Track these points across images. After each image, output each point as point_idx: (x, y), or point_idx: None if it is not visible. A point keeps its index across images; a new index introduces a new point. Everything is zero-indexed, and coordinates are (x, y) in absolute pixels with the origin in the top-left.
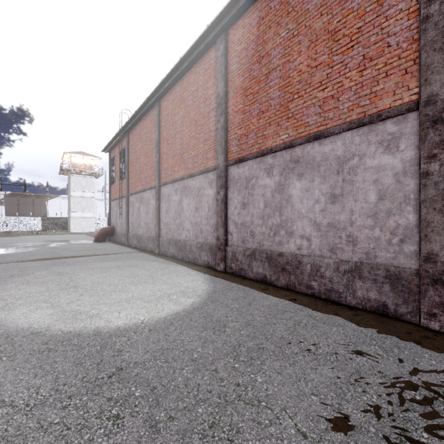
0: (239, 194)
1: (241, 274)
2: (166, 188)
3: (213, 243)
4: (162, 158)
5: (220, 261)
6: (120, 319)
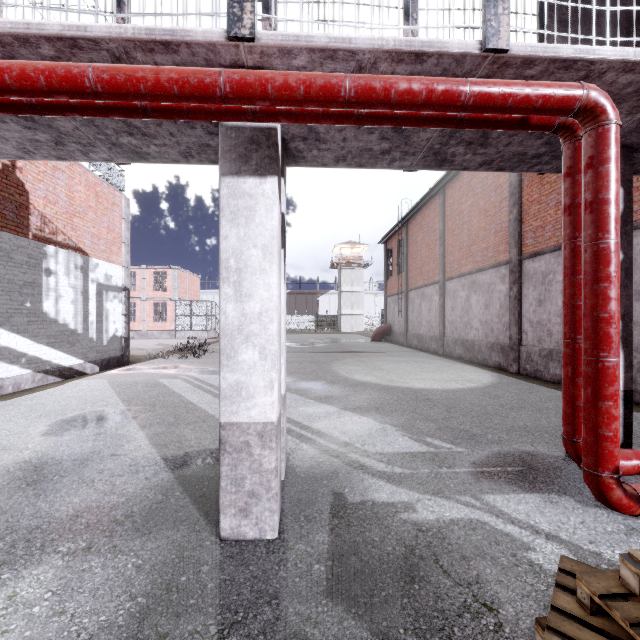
0: (535, 290)
1: (536, 376)
2: (451, 283)
3: (505, 343)
4: (447, 250)
5: (513, 362)
6: (421, 385)
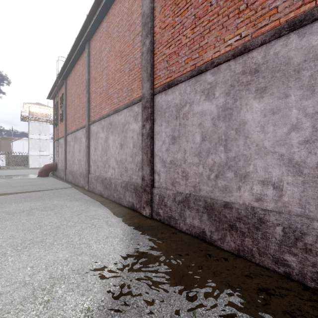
0: (168, 126)
1: (171, 223)
2: (94, 126)
3: (138, 183)
4: (91, 97)
5: (146, 205)
6: None
